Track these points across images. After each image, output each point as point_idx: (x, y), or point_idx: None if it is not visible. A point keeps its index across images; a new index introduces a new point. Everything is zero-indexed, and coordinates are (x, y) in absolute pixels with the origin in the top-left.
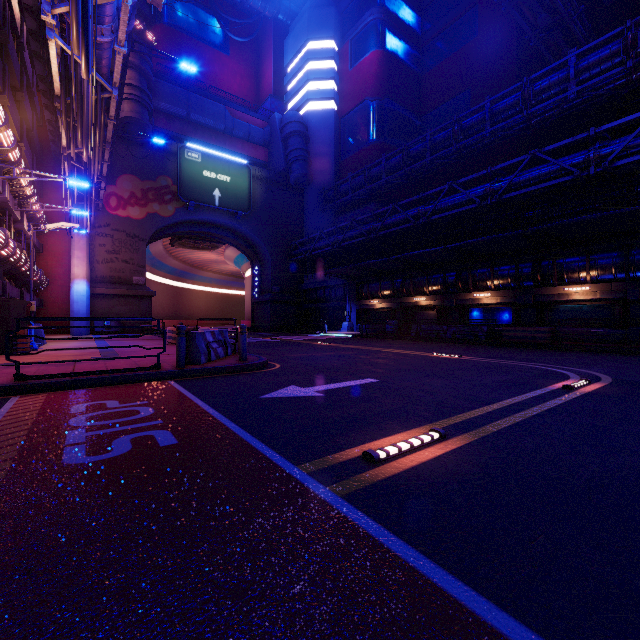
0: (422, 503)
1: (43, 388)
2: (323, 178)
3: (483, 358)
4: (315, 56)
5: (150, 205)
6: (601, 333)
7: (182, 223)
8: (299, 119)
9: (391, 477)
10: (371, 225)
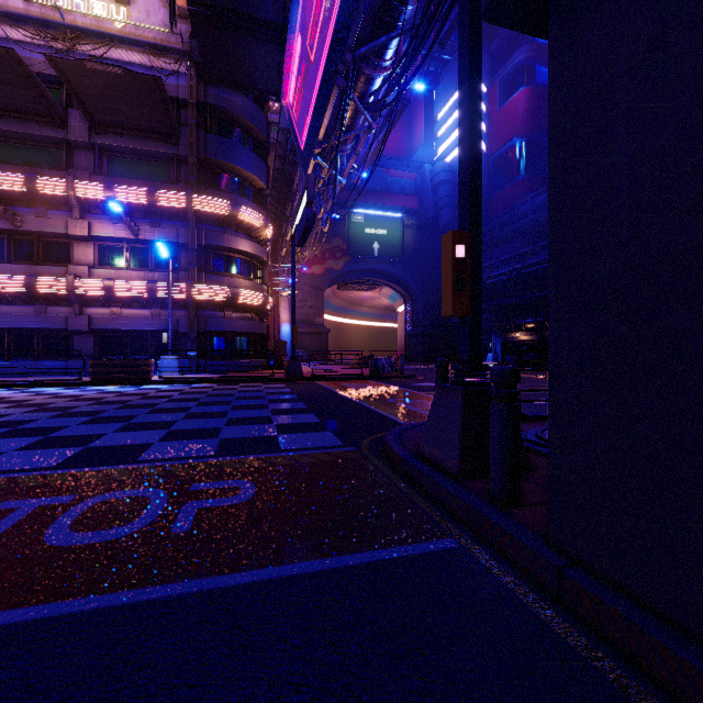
0: None
1: (323, 379)
2: None
3: None
4: None
5: (327, 262)
6: None
7: (348, 272)
8: (447, 168)
9: None
10: (513, 265)
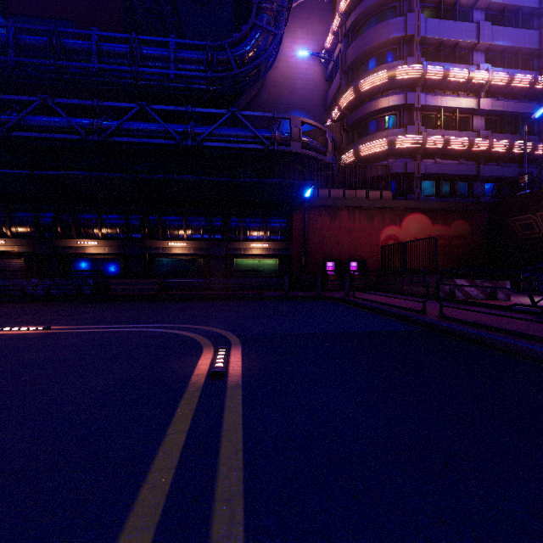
0: None
1: None
2: None
3: (86, 325)
4: None
5: None
6: (194, 282)
7: None
8: None
9: None
10: None
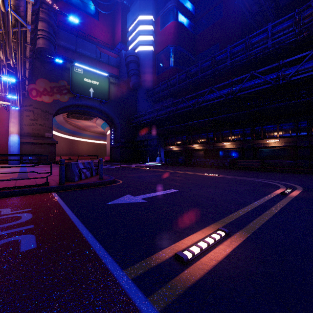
0: None
1: None
2: (147, 85)
3: (230, 176)
4: (143, 23)
5: (55, 95)
6: (284, 162)
7: (73, 105)
8: (134, 54)
9: (199, 281)
10: (171, 108)
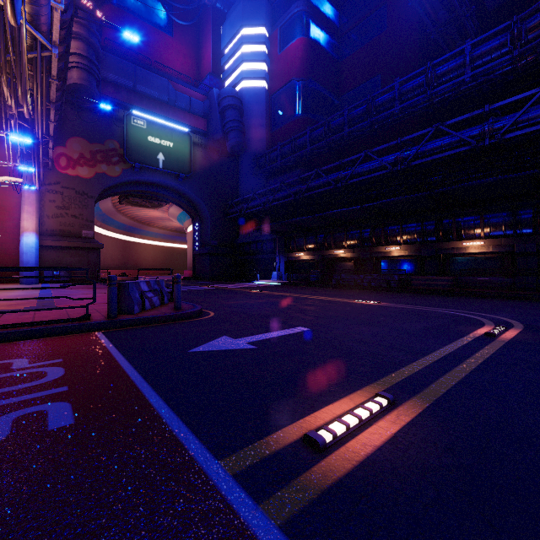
0: (398, 536)
1: None
2: (256, 147)
3: (399, 304)
4: (249, 40)
5: (98, 166)
6: (493, 281)
7: (129, 183)
8: (235, 94)
9: (344, 478)
10: (297, 187)
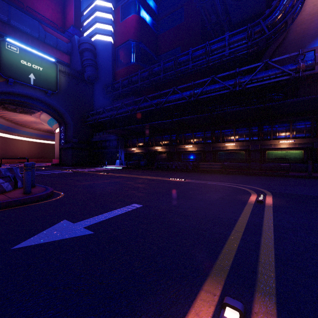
0: None
1: None
2: (105, 79)
3: (197, 180)
4: (100, 9)
5: None
6: (240, 165)
7: (4, 93)
8: (90, 42)
9: None
10: (132, 107)
